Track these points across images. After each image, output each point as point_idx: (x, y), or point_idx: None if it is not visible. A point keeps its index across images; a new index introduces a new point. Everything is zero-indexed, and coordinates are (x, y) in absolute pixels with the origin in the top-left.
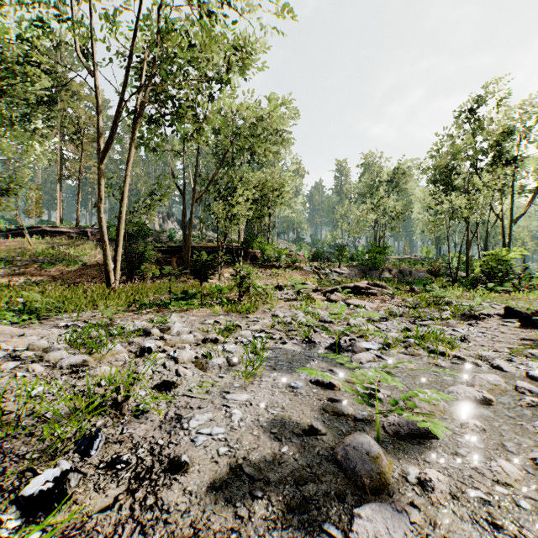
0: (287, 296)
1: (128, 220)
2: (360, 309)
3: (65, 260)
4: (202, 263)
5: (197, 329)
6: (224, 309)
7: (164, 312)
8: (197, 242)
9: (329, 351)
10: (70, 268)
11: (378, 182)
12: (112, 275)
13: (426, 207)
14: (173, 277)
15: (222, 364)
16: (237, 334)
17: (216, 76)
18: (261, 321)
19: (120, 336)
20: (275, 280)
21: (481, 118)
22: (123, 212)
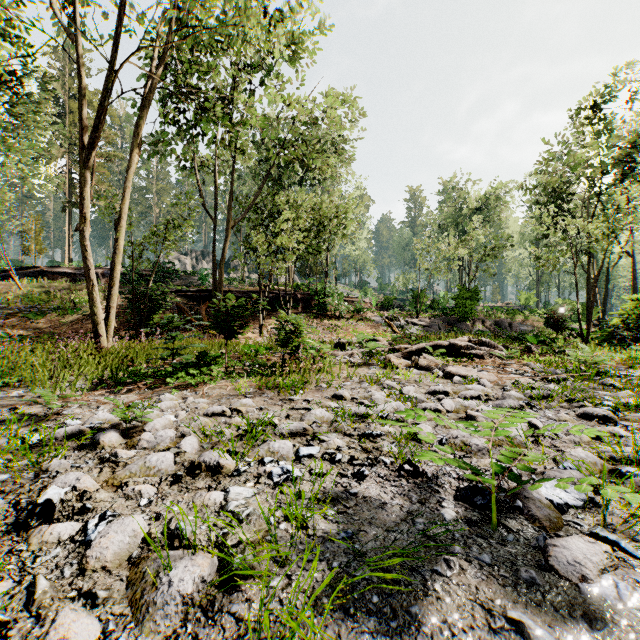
0: (352, 358)
1: (136, 254)
2: (475, 385)
3: (61, 308)
4: (227, 311)
5: (196, 430)
6: (256, 384)
7: (156, 390)
8: (237, 286)
9: (470, 512)
10: (65, 319)
11: (464, 211)
12: (102, 328)
13: (523, 242)
14: (200, 331)
15: (195, 591)
16: (264, 451)
17: (254, 54)
18: (314, 412)
19: (41, 449)
20: (334, 334)
21: (611, 118)
22: (119, 239)
